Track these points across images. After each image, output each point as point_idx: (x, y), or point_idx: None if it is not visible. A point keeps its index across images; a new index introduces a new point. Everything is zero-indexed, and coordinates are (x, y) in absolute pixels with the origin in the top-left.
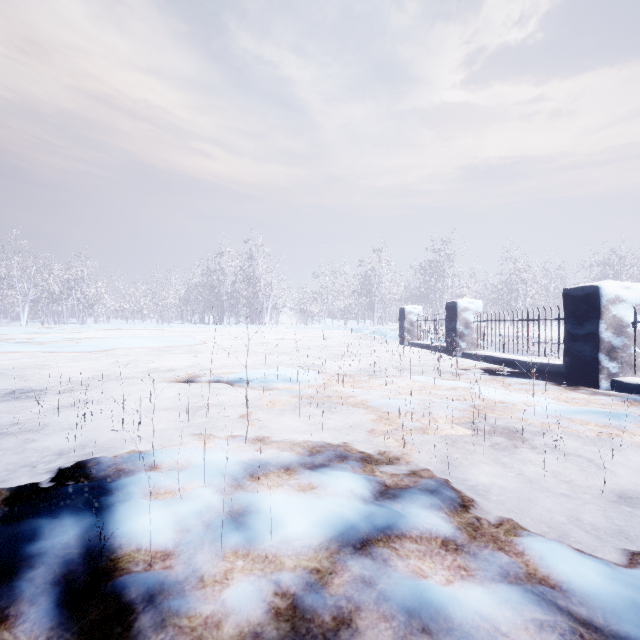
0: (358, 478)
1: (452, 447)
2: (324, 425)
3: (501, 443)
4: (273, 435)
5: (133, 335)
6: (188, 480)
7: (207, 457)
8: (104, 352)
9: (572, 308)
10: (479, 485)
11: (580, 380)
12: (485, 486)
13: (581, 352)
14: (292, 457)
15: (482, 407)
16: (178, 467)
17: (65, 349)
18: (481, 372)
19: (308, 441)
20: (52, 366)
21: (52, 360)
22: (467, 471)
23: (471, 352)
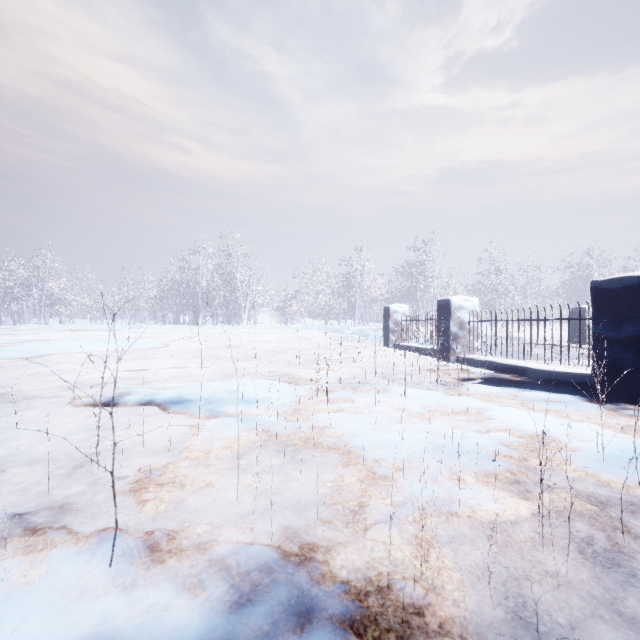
0: None
1: (506, 550)
2: (282, 491)
3: (581, 530)
4: (183, 528)
5: (93, 336)
6: None
7: None
8: (36, 358)
9: (605, 305)
10: None
11: (617, 396)
12: None
13: (619, 360)
14: (189, 625)
15: (517, 446)
16: None
17: None
18: (487, 383)
19: (241, 551)
20: None
21: None
22: (553, 622)
23: (467, 357)
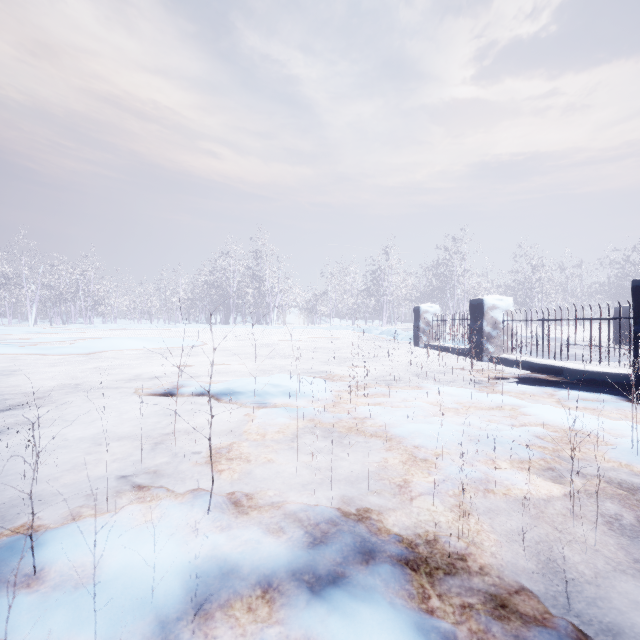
0: (404, 634)
1: (539, 521)
2: (333, 469)
3: (611, 511)
4: (257, 491)
5: (135, 335)
6: (69, 630)
7: (131, 556)
8: (93, 354)
9: None
10: (616, 617)
11: None
12: (627, 618)
13: None
14: (279, 554)
15: (551, 439)
16: (74, 579)
17: (52, 351)
18: (521, 382)
19: (308, 509)
20: (25, 371)
21: (33, 363)
22: (580, 577)
23: (501, 356)
